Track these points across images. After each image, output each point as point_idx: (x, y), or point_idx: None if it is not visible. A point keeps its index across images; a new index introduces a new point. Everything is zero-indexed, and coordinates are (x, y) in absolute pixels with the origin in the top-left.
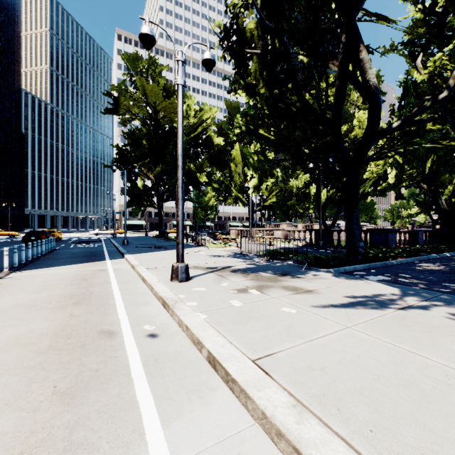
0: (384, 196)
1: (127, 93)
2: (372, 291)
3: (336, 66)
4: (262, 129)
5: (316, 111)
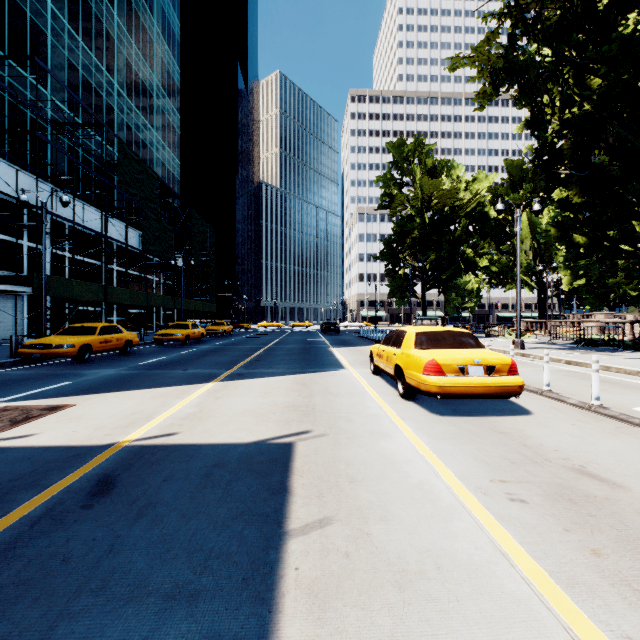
0: None
1: (391, 181)
2: None
3: None
4: (575, 233)
5: (636, 213)
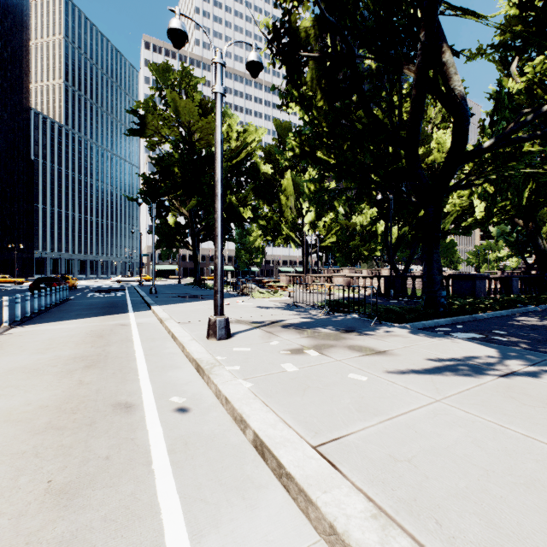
0: (468, 235)
1: (156, 111)
2: (463, 352)
3: (413, 72)
4: (320, 151)
5: (387, 129)
